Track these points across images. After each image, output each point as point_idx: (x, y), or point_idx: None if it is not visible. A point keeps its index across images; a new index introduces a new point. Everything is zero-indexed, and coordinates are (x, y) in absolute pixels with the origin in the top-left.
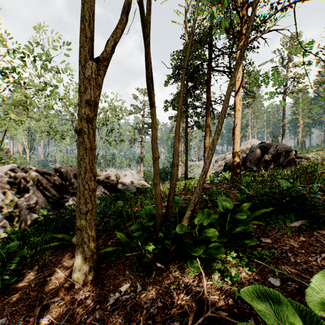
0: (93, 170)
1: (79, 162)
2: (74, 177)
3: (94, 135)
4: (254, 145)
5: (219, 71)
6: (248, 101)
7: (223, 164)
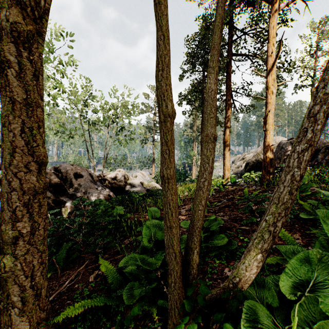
0: (34, 149)
1: (2, 131)
2: (75, 177)
3: (38, 77)
4: (283, 142)
5: (242, 55)
6: (283, 82)
7: (242, 165)
